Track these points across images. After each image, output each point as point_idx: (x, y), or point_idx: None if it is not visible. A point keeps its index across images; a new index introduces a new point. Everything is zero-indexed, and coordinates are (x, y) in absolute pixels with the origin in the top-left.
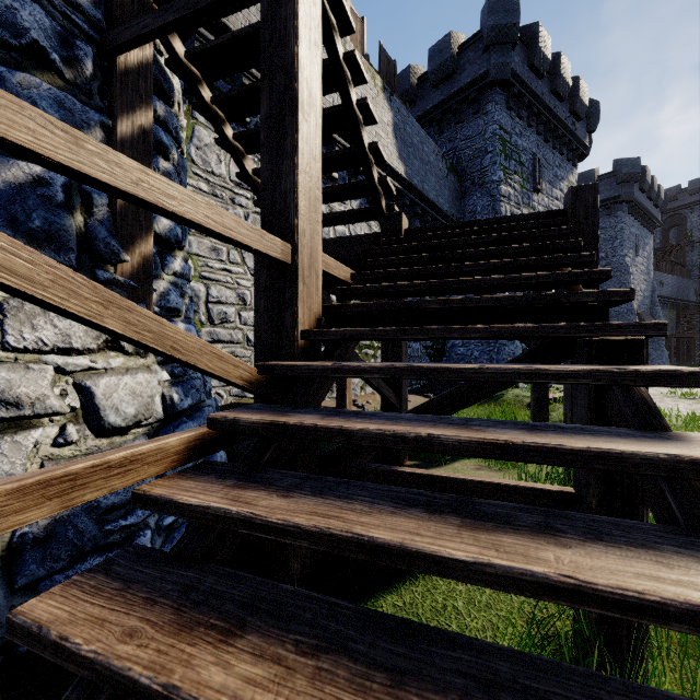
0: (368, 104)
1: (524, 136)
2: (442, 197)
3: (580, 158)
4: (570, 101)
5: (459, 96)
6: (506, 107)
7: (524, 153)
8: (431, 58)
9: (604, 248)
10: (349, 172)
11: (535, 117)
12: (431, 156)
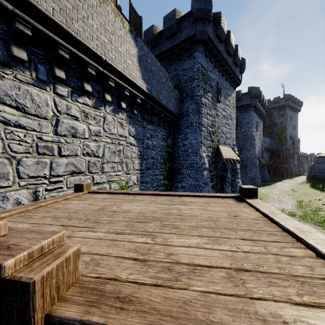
0: None
1: (213, 72)
2: (170, 103)
3: (236, 85)
4: (233, 56)
5: (180, 46)
6: (205, 55)
7: (213, 81)
8: (164, 22)
9: (244, 127)
10: (103, 86)
11: (218, 63)
12: (164, 79)
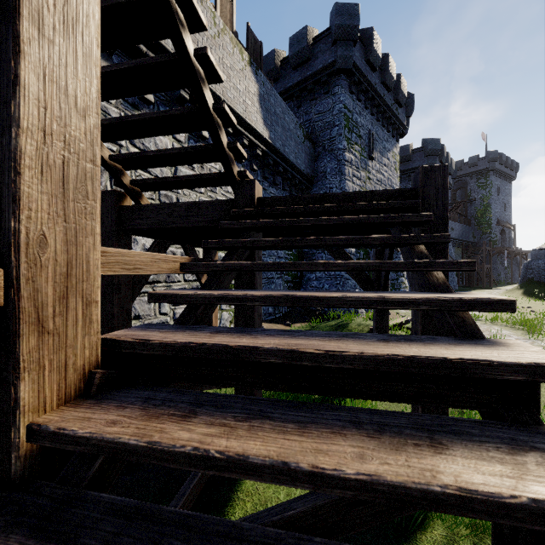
0: (207, 55)
1: (362, 115)
2: (300, 159)
3: (401, 135)
4: (394, 91)
5: (314, 79)
6: (349, 91)
7: (362, 128)
8: (291, 45)
9: None
10: None
11: (370, 101)
12: (291, 125)
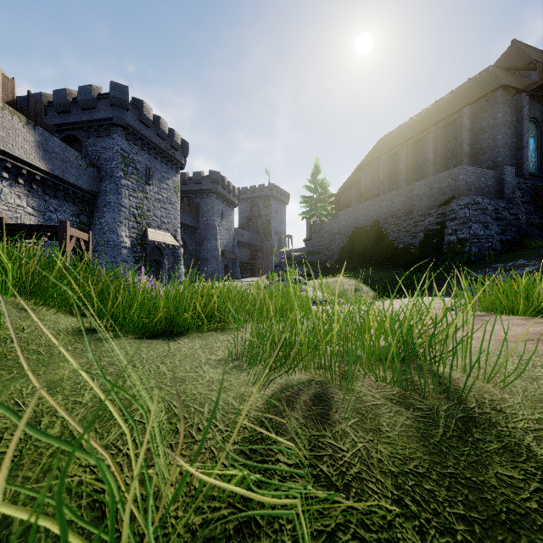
0: None
1: (139, 154)
2: (82, 180)
3: (181, 168)
4: (170, 140)
5: (98, 123)
6: (126, 139)
7: (139, 164)
8: (80, 93)
9: (206, 215)
10: (1, 166)
11: (148, 145)
12: (72, 158)
